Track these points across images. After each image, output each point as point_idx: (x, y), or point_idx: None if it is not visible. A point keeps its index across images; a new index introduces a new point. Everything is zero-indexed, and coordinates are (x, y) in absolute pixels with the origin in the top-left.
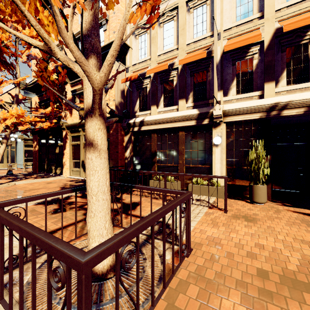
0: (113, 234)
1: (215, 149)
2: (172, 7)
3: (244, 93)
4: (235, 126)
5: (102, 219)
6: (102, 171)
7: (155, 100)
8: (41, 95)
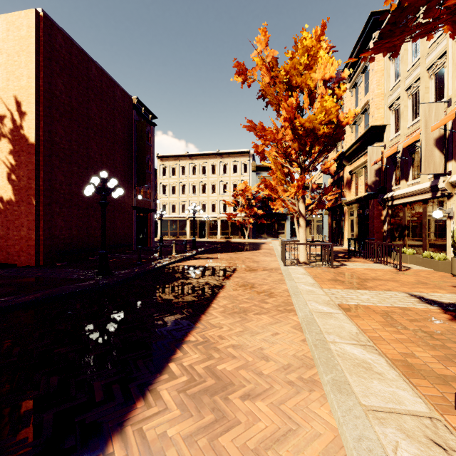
0: (306, 253)
1: (448, 223)
2: (416, 78)
3: None
4: None
5: (302, 247)
6: (302, 233)
7: (403, 175)
8: (332, 177)
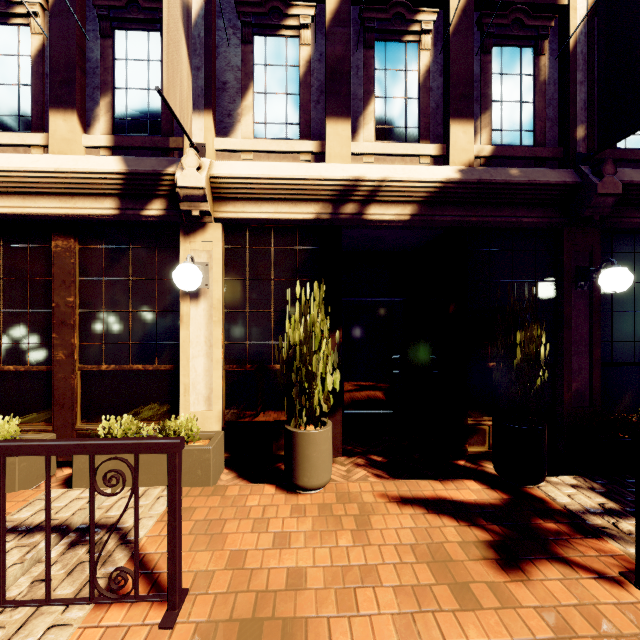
0: None
1: (189, 310)
2: None
3: (276, 140)
4: (250, 237)
5: None
6: None
7: None
8: None
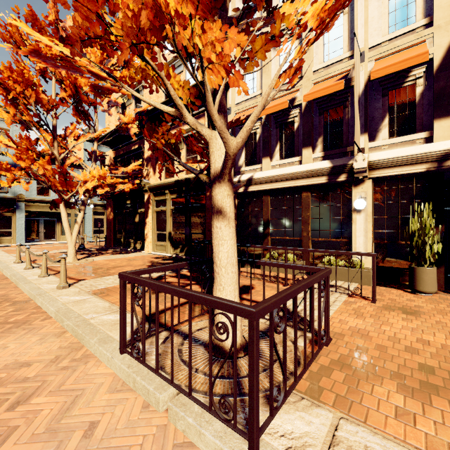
0: None
1: (356, 217)
2: None
3: (401, 136)
4: (387, 183)
5: (232, 293)
6: (231, 241)
7: (268, 151)
8: (117, 149)
